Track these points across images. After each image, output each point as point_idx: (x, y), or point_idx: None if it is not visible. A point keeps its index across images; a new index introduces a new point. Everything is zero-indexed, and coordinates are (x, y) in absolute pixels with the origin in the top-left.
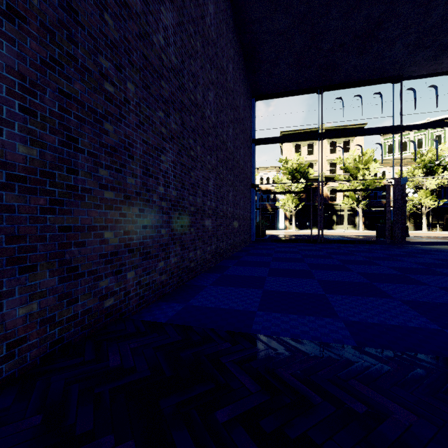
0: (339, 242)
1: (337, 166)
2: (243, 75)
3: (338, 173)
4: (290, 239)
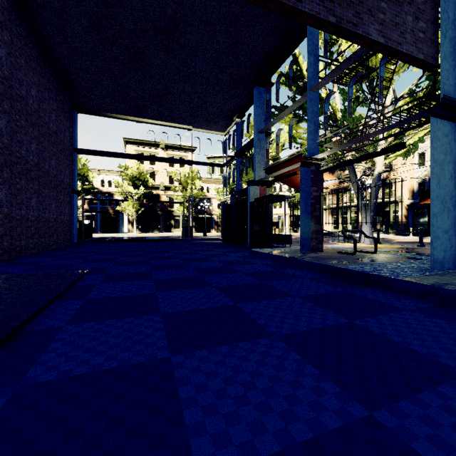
0: (152, 241)
1: (175, 178)
2: (56, 93)
3: (176, 184)
4: (112, 240)
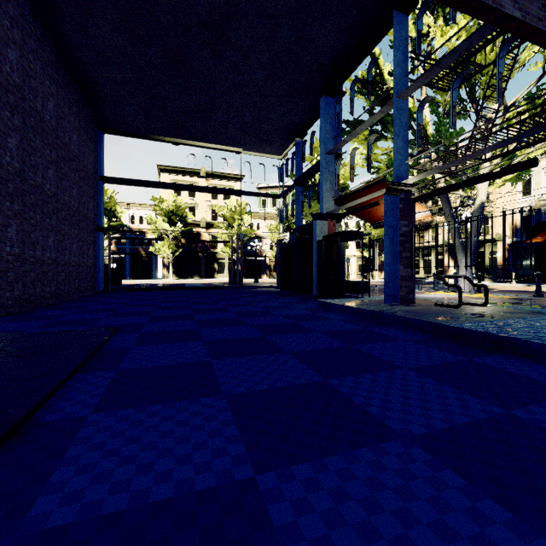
0: (193, 289)
1: (219, 213)
2: (78, 108)
3: (219, 220)
4: (145, 287)
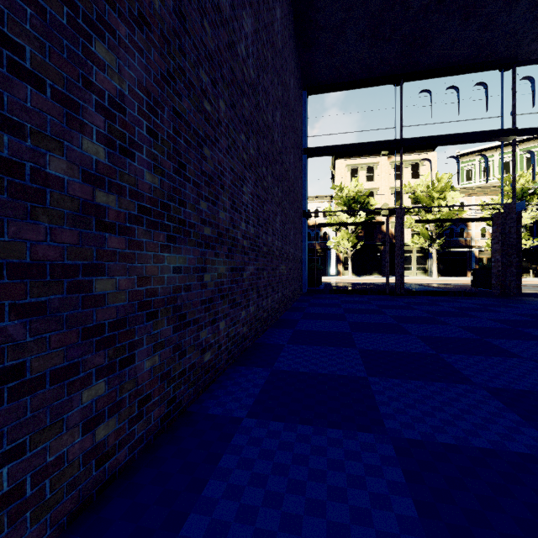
0: (425, 294)
1: (404, 195)
2: (293, 46)
3: (405, 204)
4: (357, 290)
